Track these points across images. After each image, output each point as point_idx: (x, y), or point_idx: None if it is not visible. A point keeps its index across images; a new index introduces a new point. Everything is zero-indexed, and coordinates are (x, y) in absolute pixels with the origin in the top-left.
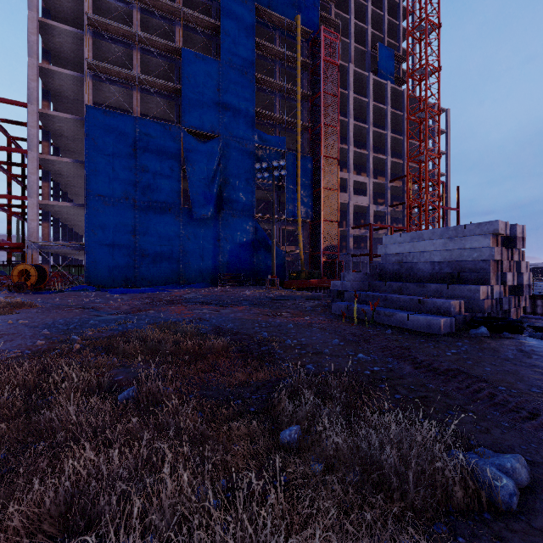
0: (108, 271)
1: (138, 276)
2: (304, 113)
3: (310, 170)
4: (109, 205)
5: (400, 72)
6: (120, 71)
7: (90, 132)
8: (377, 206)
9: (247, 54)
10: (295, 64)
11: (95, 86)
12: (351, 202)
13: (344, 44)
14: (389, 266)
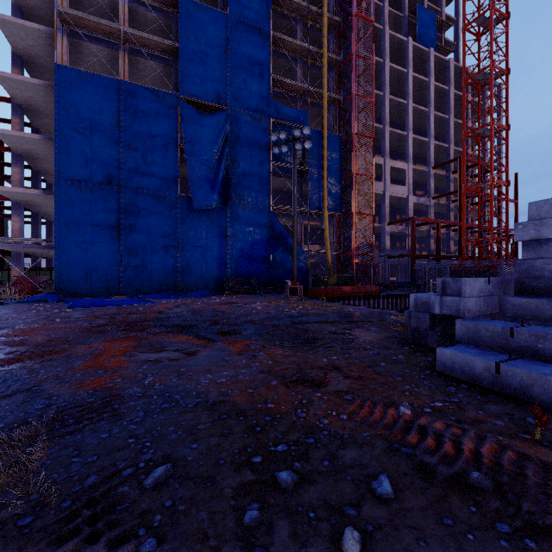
0: (84, 276)
1: (123, 281)
2: (330, 84)
3: (339, 152)
4: (85, 192)
5: (441, 42)
6: (100, 23)
7: (60, 99)
8: (418, 198)
9: (261, 7)
10: (320, 24)
11: (73, 47)
12: (387, 192)
13: (376, 8)
14: (548, 265)
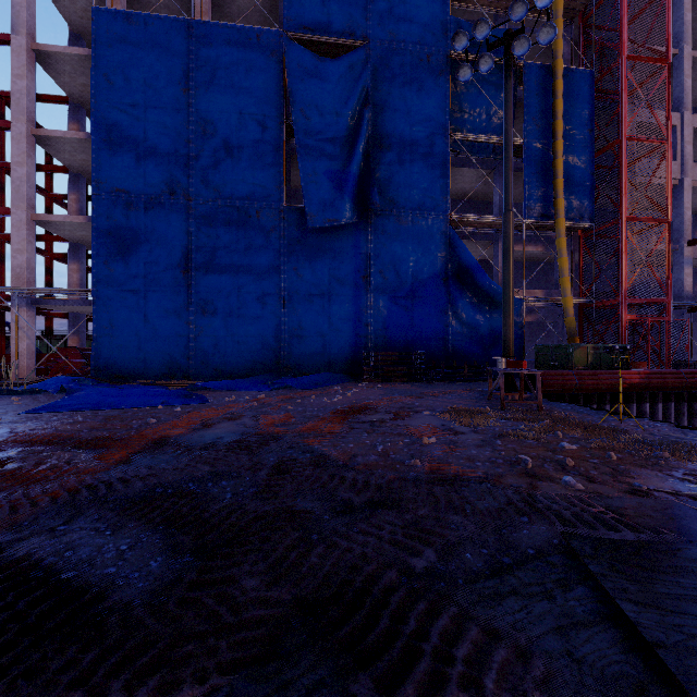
0: (134, 347)
1: (194, 356)
2: None
3: (588, 103)
4: (136, 210)
5: None
6: None
7: (101, 62)
8: None
9: None
10: None
11: None
12: (688, 180)
13: None
14: None
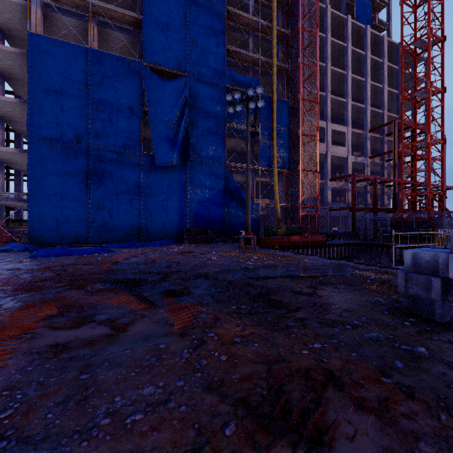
0: (55, 226)
1: (91, 231)
2: (279, 55)
3: (287, 116)
4: (56, 150)
5: (375, 21)
6: None
7: (33, 64)
8: (356, 157)
9: None
10: (270, 2)
11: (47, 20)
12: (329, 152)
13: None
14: None
